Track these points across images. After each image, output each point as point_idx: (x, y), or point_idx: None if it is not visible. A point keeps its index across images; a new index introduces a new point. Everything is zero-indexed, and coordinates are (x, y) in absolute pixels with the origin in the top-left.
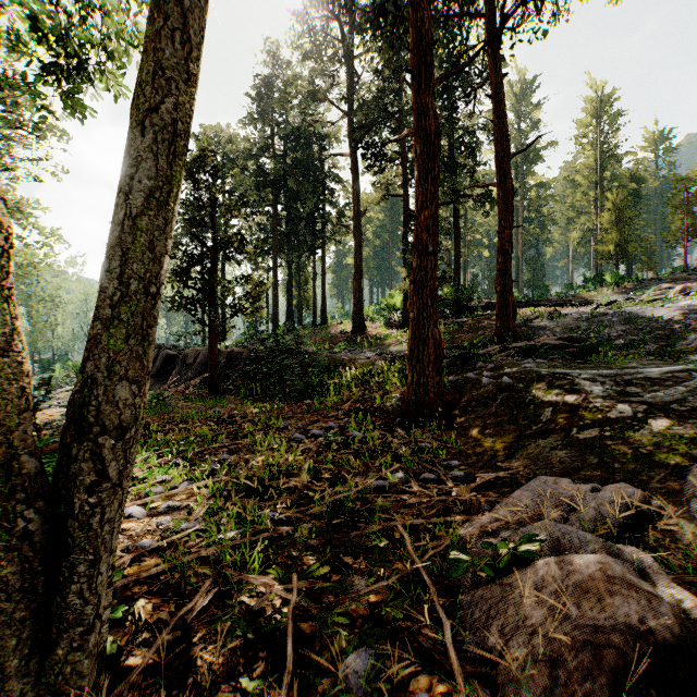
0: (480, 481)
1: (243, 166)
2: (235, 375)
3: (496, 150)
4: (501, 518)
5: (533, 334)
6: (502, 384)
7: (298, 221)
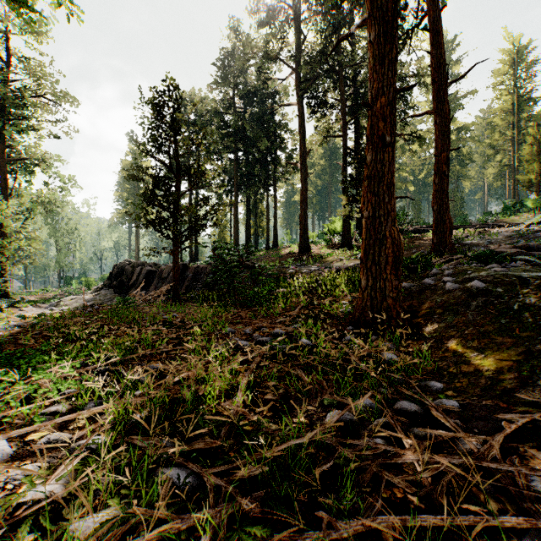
0: (510, 429)
1: (211, 121)
2: (199, 286)
3: (432, 80)
4: None
5: (468, 250)
6: (472, 289)
7: (255, 164)
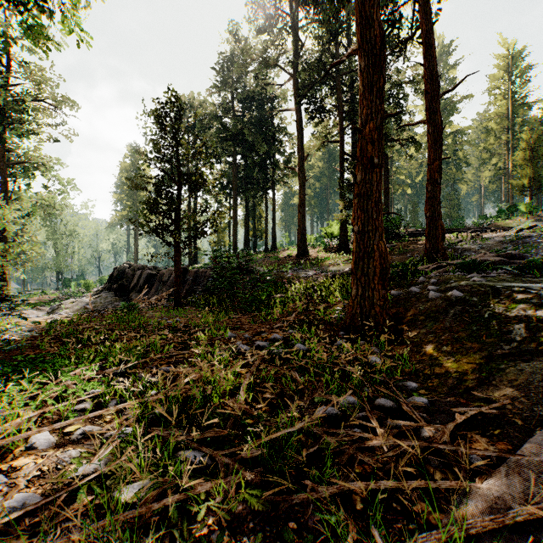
0: (460, 419)
1: (210, 125)
2: (199, 290)
3: (425, 91)
4: (522, 496)
5: (460, 255)
6: (452, 298)
7: (254, 167)
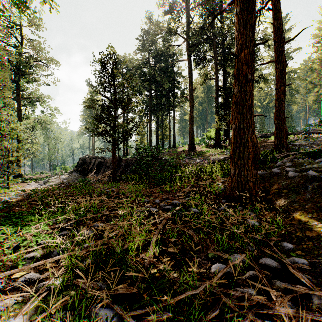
0: None
1: (135, 72)
2: (128, 171)
3: (274, 41)
4: None
5: (298, 148)
6: (308, 176)
7: (161, 97)
